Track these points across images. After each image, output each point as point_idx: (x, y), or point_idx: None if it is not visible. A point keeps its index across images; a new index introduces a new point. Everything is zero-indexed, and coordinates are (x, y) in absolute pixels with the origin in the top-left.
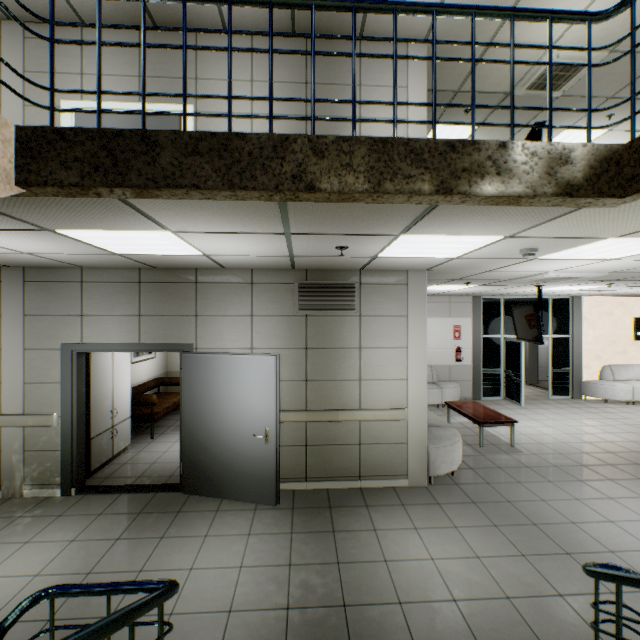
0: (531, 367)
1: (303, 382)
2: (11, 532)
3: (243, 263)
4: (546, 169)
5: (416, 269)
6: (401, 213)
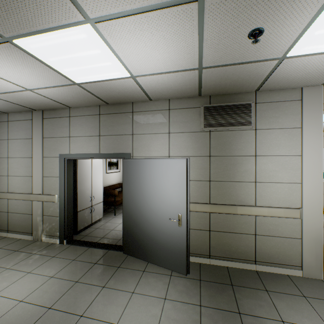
0: None
1: (207, 182)
2: (25, 263)
3: (162, 89)
4: None
5: (312, 84)
6: None
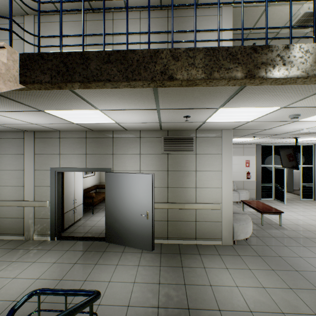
0: (289, 183)
1: (166, 188)
2: (27, 256)
3: (135, 127)
4: (315, 60)
5: (226, 129)
6: (221, 94)
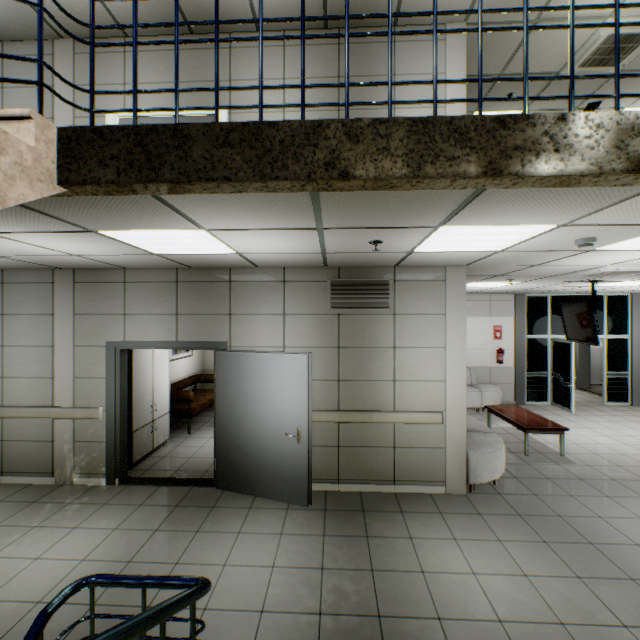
0: (582, 370)
1: (335, 382)
2: (62, 517)
3: (275, 261)
4: (615, 142)
5: (455, 264)
6: (441, 201)
